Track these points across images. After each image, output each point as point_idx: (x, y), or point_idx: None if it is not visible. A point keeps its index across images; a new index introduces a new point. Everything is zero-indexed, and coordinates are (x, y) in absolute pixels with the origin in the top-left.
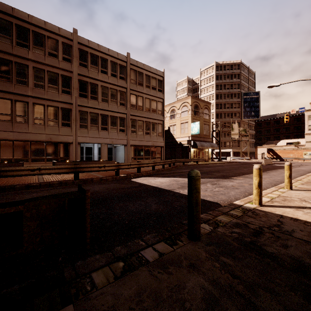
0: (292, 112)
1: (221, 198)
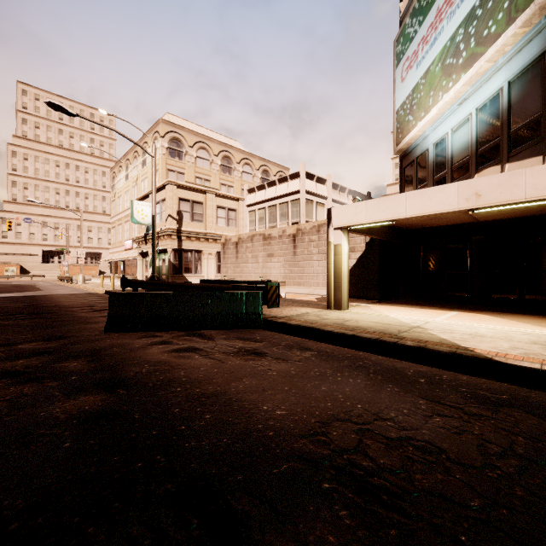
0: (17, 220)
1: (92, 292)
